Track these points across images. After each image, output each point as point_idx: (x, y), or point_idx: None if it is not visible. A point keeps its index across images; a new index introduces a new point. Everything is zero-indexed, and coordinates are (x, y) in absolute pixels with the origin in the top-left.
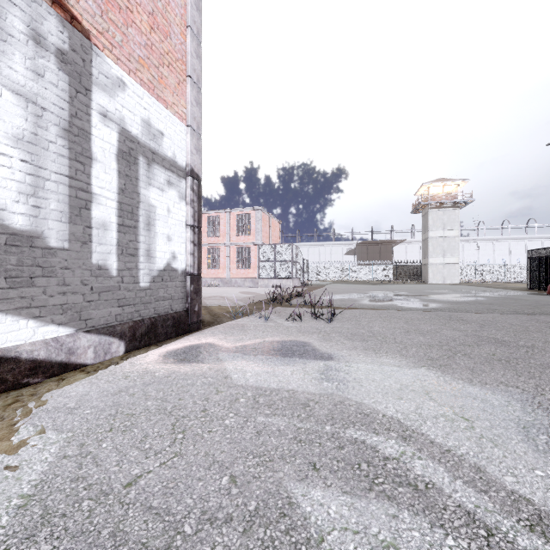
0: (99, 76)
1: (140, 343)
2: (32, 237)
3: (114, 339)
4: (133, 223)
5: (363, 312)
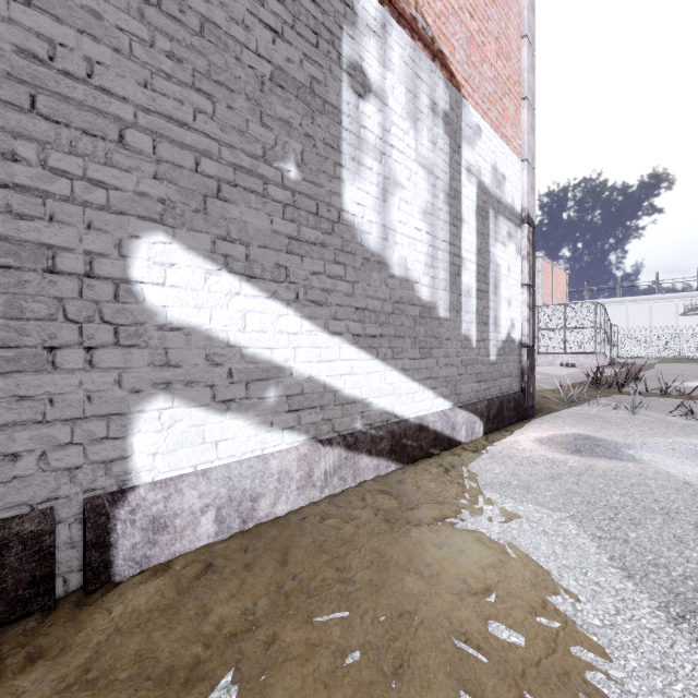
0: (465, 129)
1: (492, 425)
2: (430, 308)
3: (476, 418)
4: (485, 286)
5: None
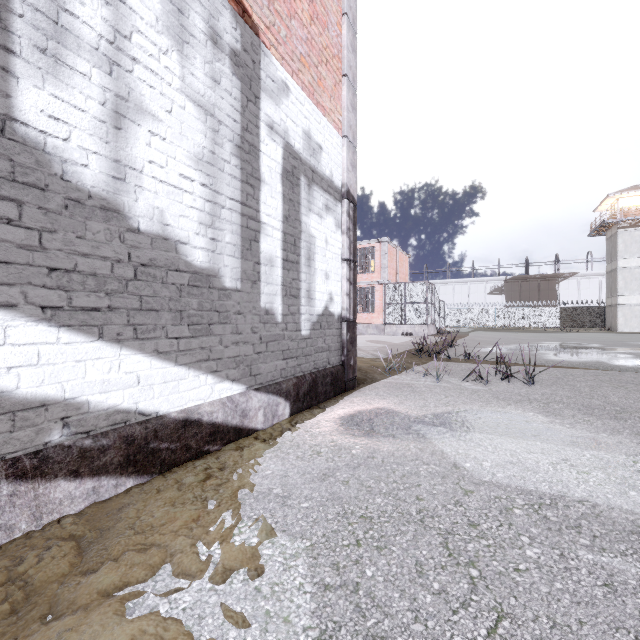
0: (266, 81)
1: (303, 404)
2: (210, 276)
3: (280, 400)
4: (295, 257)
5: (565, 372)
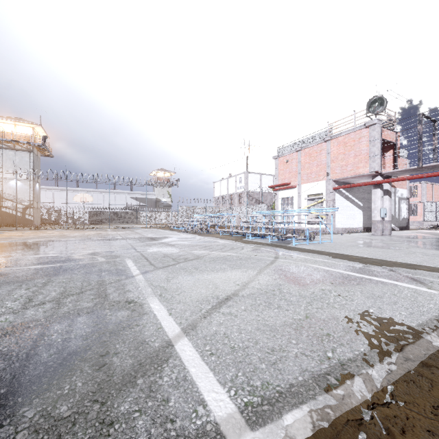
0: (396, 192)
1: (400, 230)
2: (392, 215)
3: (398, 228)
4: (399, 211)
5: None
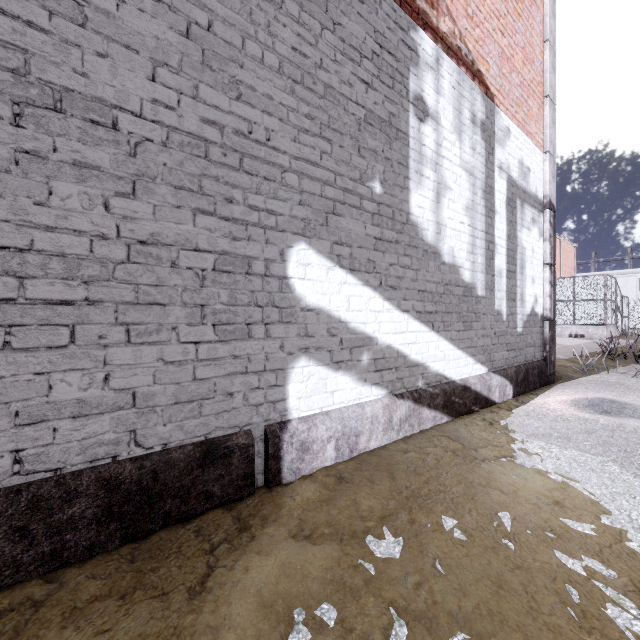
0: (497, 133)
1: (519, 389)
2: (471, 288)
3: (507, 382)
4: (513, 267)
5: None
